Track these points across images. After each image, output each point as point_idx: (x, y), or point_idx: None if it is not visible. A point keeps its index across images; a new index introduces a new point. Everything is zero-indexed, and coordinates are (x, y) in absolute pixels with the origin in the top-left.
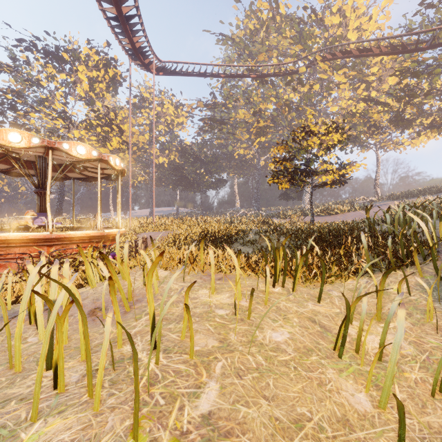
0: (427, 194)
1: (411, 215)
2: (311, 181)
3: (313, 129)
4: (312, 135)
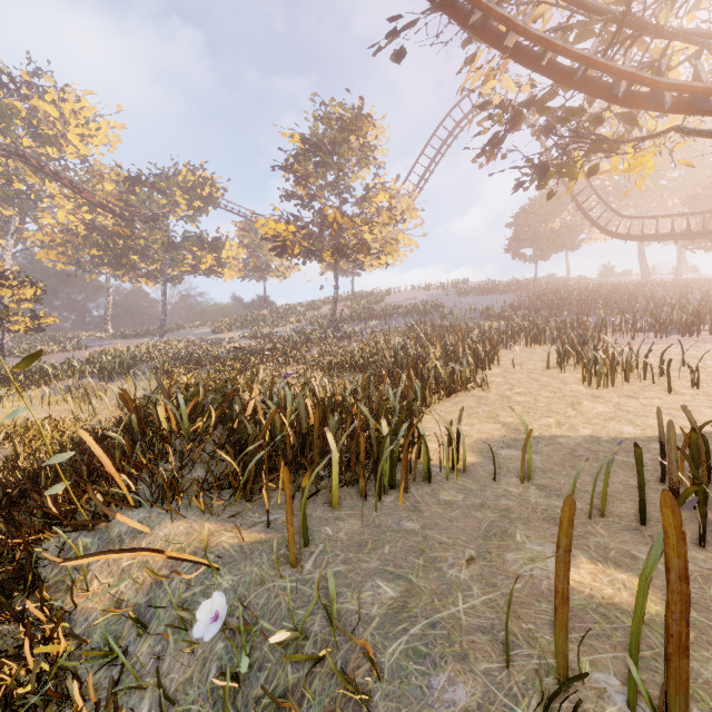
0: (150, 336)
1: (46, 366)
2: (3, 327)
3: (5, 282)
4: (3, 288)
